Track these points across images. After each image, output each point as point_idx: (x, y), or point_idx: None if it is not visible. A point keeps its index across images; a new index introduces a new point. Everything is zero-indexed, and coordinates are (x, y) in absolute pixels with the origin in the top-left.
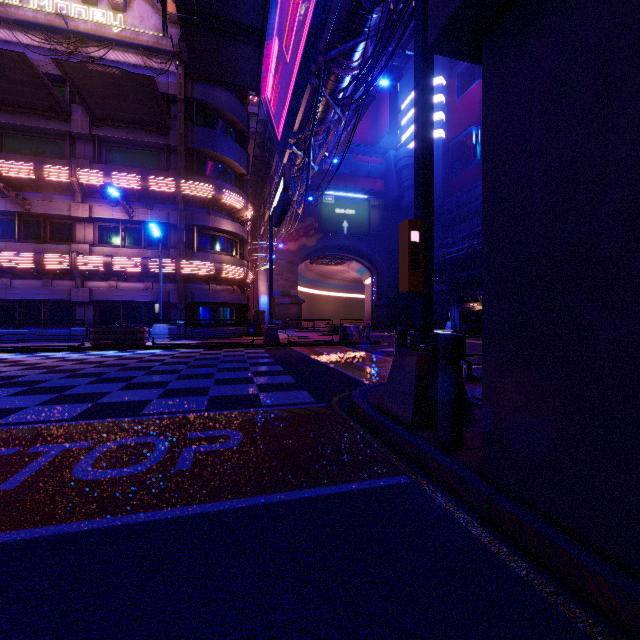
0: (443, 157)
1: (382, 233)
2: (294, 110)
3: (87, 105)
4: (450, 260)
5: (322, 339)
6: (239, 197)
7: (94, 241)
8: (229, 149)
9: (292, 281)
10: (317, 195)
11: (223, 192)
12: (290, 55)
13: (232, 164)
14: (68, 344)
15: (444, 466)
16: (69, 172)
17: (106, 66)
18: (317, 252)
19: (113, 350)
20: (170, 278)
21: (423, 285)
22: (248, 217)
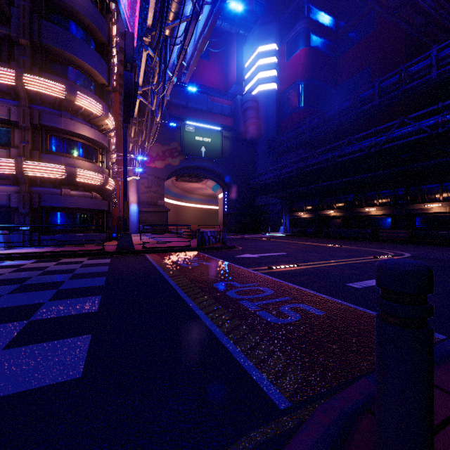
0: (276, 104)
1: (231, 158)
2: None
3: None
4: (282, 180)
5: (180, 244)
6: (97, 103)
7: None
8: (85, 53)
9: (159, 193)
10: (180, 124)
11: (76, 94)
12: None
13: (90, 71)
14: None
15: None
16: None
17: None
18: (180, 171)
19: None
20: (10, 180)
21: None
22: (110, 127)
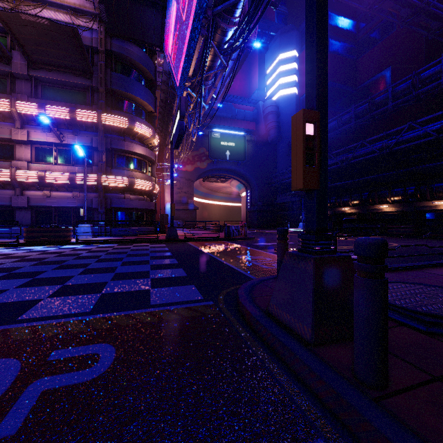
0: (296, 107)
1: (254, 160)
2: (189, 58)
3: (24, 51)
4: None
5: (211, 235)
6: (148, 128)
7: (31, 159)
8: (140, 91)
9: (189, 193)
10: (207, 131)
11: (135, 123)
12: (185, 13)
13: (143, 103)
14: (7, 240)
15: (389, 441)
16: (9, 103)
17: (36, 17)
18: (208, 173)
19: (43, 245)
20: (93, 189)
21: (318, 182)
22: (155, 144)
